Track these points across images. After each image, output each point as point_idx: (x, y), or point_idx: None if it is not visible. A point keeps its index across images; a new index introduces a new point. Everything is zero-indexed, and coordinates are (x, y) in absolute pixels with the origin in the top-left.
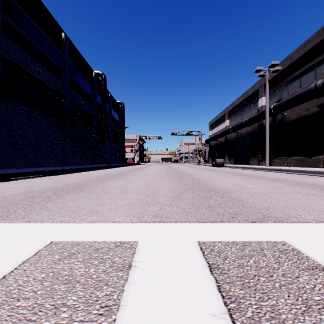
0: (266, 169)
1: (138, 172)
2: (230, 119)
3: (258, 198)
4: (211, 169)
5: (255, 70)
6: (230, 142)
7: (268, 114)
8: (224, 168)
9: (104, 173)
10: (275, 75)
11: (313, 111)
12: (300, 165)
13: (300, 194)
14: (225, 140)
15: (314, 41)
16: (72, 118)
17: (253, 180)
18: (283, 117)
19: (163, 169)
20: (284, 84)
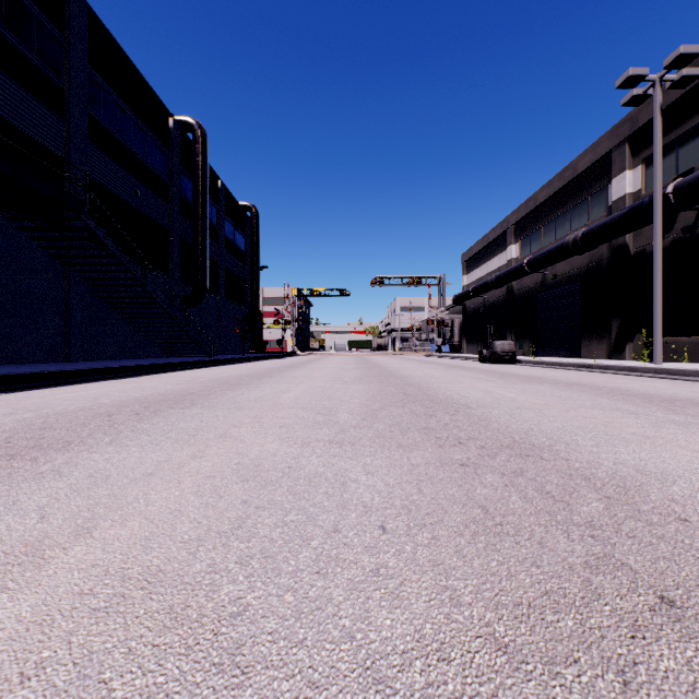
0: (680, 372)
1: (266, 384)
2: (520, 243)
3: None
4: (491, 370)
5: (622, 80)
6: (521, 298)
7: (660, 208)
8: (519, 367)
9: (130, 393)
10: (673, 100)
11: None
12: None
13: None
14: (505, 297)
15: None
16: (79, 218)
17: None
18: None
19: (352, 372)
20: None
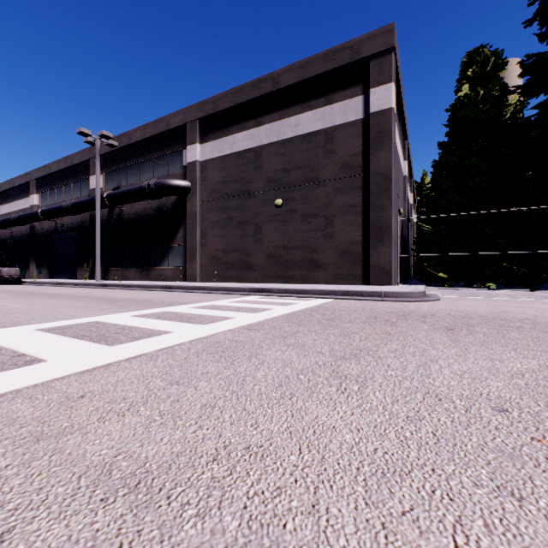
0: (91, 284)
1: None
2: (41, 194)
3: (6, 317)
4: None
5: (79, 131)
6: (42, 236)
7: (99, 203)
8: (19, 286)
9: None
10: (113, 150)
11: (152, 213)
12: (140, 279)
13: (73, 307)
14: (30, 233)
15: (152, 131)
16: None
17: (41, 300)
18: (122, 212)
19: None
20: (123, 168)
